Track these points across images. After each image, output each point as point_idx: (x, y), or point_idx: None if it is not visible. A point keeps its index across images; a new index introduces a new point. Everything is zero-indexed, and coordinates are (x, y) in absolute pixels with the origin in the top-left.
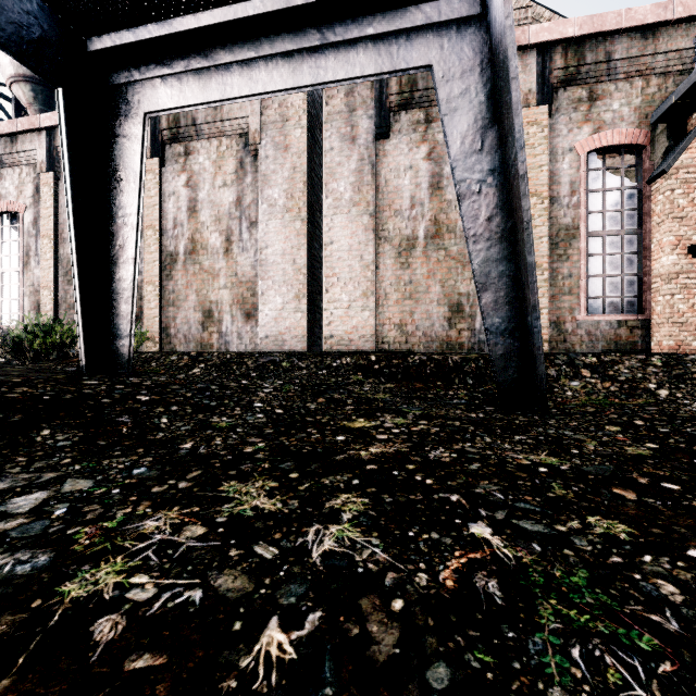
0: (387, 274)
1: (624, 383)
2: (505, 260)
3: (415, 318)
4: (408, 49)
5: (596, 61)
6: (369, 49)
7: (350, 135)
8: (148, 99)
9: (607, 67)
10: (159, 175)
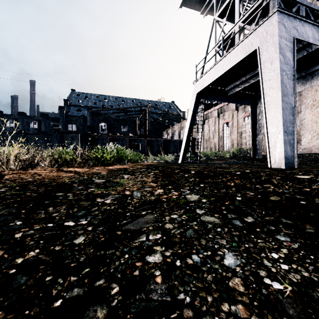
0: None
1: None
2: None
3: None
4: None
5: None
6: None
7: None
8: None
9: None
10: None
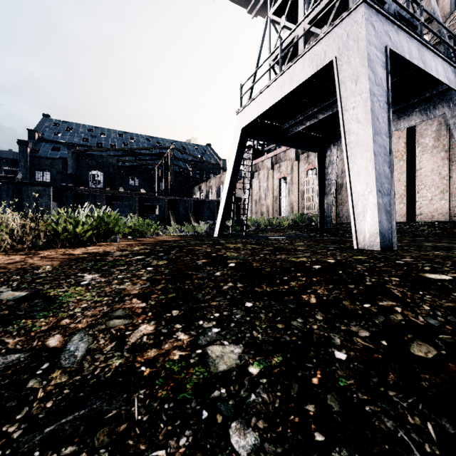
0: None
1: None
2: None
3: None
4: (434, 110)
5: None
6: (417, 114)
7: None
8: (338, 146)
9: None
10: None
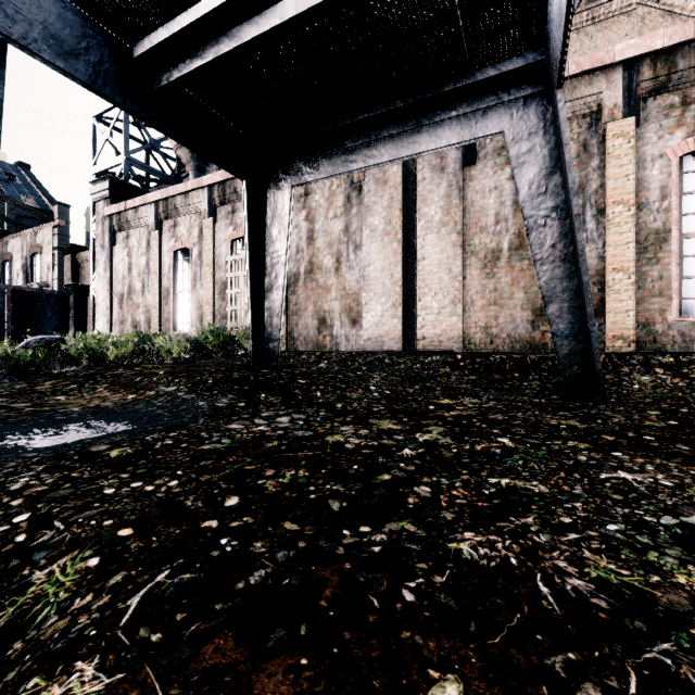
0: (473, 283)
1: (694, 380)
2: (568, 277)
3: (500, 321)
4: (484, 122)
5: (689, 67)
6: (453, 125)
7: (440, 166)
8: (294, 176)
9: None
10: None
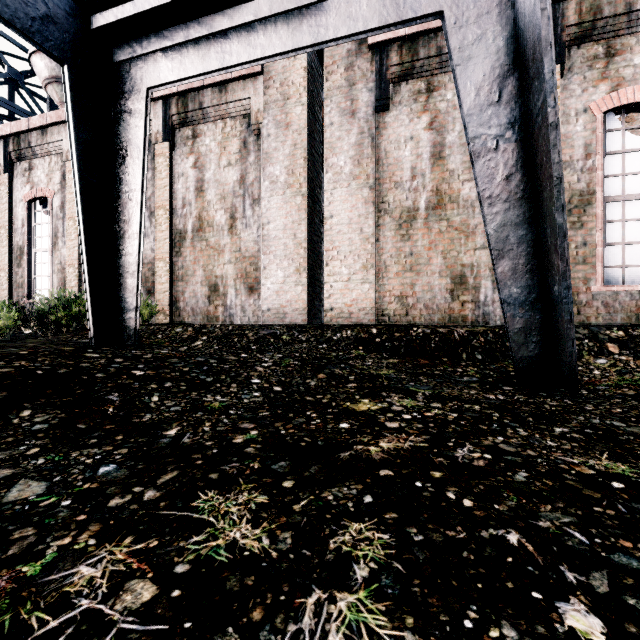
0: (387, 246)
1: None
2: (525, 223)
3: (416, 290)
4: None
5: (615, 13)
6: (372, 0)
7: (350, 109)
8: (150, 74)
9: (627, 19)
10: (169, 158)
